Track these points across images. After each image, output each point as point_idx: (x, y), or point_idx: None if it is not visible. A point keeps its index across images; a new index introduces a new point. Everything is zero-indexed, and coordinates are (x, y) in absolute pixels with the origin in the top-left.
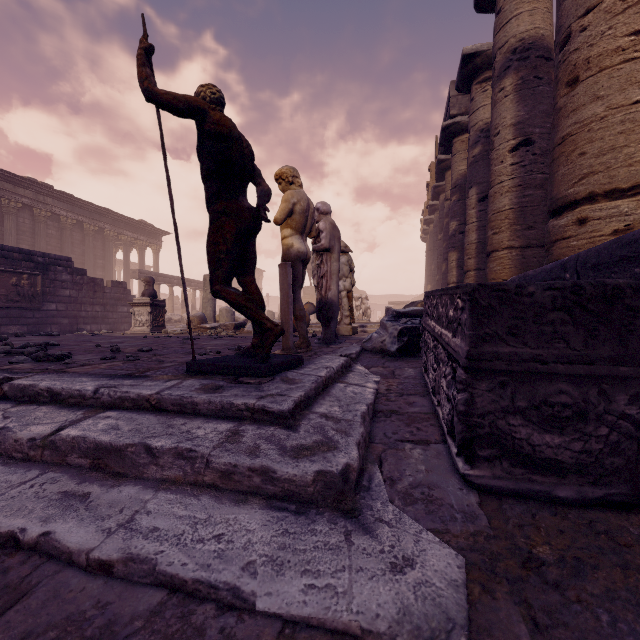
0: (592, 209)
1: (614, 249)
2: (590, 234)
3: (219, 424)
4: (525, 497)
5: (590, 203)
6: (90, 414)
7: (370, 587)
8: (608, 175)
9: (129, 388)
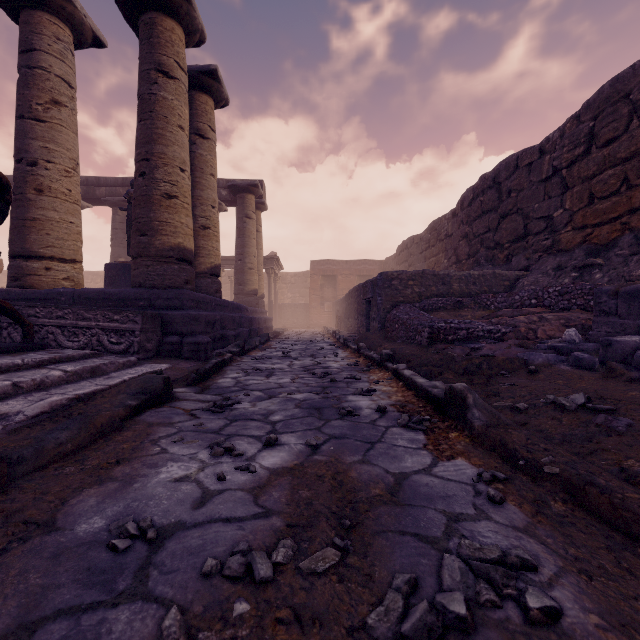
0: (55, 265)
1: (100, 294)
2: (54, 277)
3: (92, 359)
4: (146, 359)
5: (51, 260)
6: (46, 368)
7: (163, 365)
8: (62, 251)
9: (34, 357)
